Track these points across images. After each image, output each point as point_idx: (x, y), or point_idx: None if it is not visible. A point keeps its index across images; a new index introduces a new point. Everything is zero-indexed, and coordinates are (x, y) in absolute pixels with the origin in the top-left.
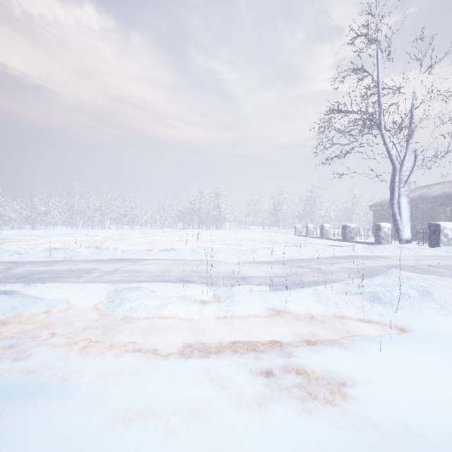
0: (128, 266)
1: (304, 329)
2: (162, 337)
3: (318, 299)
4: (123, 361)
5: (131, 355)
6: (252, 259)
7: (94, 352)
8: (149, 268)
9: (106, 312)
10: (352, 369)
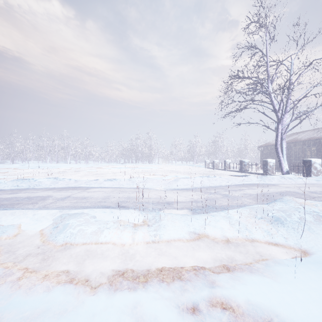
0: (77, 193)
1: (222, 252)
2: (97, 261)
3: (230, 223)
4: (51, 297)
5: (60, 289)
6: (175, 187)
7: (25, 286)
8: (94, 195)
9: (49, 238)
10: (275, 302)
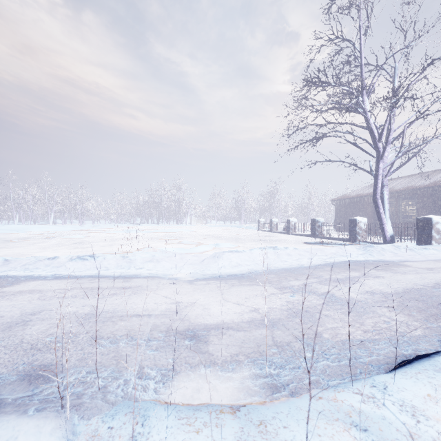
0: None
1: None
2: None
3: None
4: None
5: None
6: (214, 270)
7: None
8: None
9: None
10: None
